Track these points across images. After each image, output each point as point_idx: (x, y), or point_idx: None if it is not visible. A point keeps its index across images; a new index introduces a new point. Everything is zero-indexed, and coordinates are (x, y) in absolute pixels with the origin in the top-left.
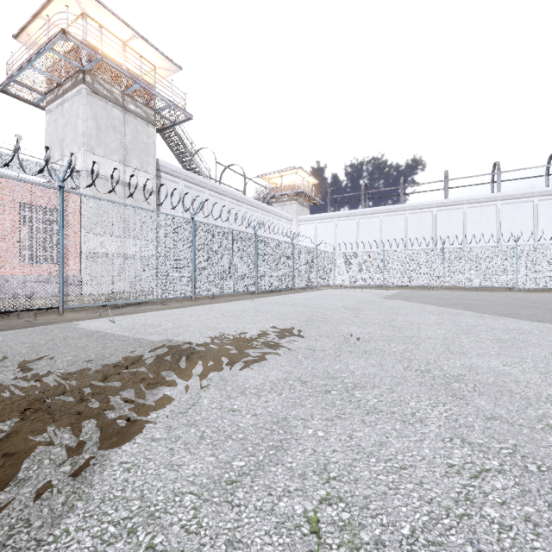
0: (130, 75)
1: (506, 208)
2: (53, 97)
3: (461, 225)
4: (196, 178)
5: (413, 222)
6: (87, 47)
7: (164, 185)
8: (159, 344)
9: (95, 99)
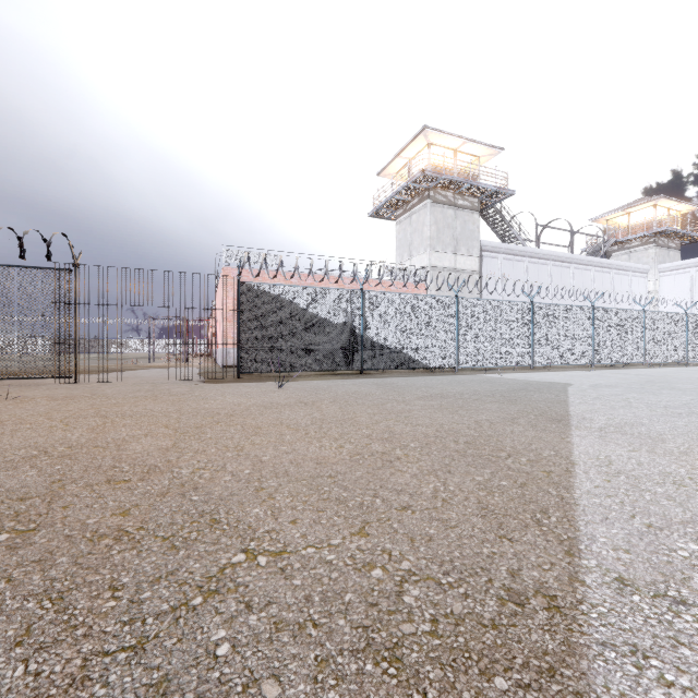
0: (463, 180)
1: None
2: (402, 212)
3: None
4: (515, 248)
5: None
6: (436, 174)
7: (484, 263)
8: (546, 382)
9: (435, 208)
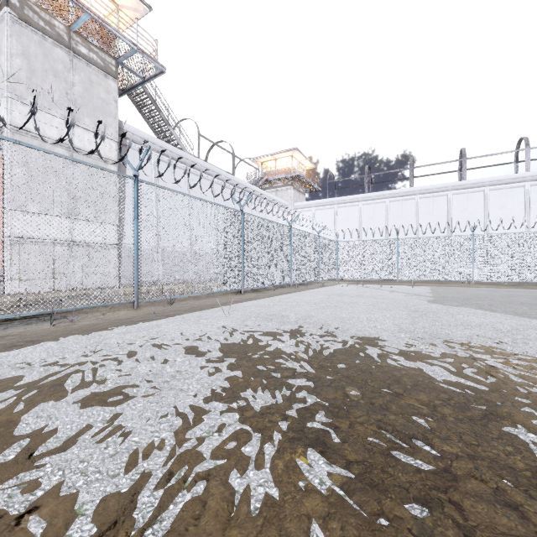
0: None
1: (536, 189)
2: None
3: (482, 210)
4: (173, 150)
5: (425, 207)
6: None
7: (131, 157)
8: None
9: (25, 30)
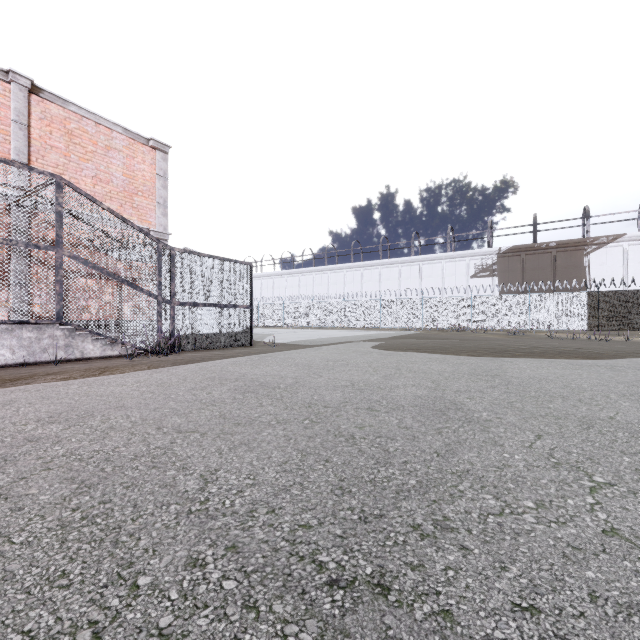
0: None
1: (264, 281)
2: None
3: None
4: None
5: None
6: None
7: None
8: None
9: None
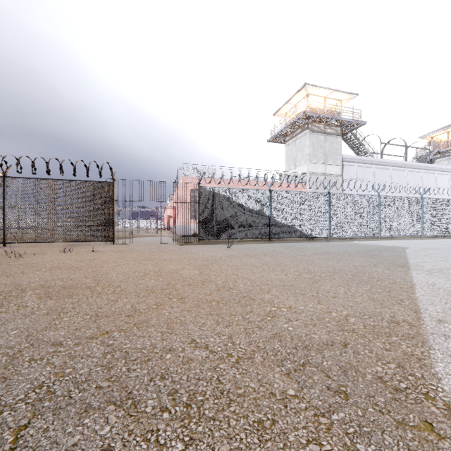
0: (331, 116)
1: None
2: (289, 138)
3: None
4: (365, 159)
5: None
6: (313, 114)
7: (345, 169)
8: (390, 246)
9: (312, 135)
